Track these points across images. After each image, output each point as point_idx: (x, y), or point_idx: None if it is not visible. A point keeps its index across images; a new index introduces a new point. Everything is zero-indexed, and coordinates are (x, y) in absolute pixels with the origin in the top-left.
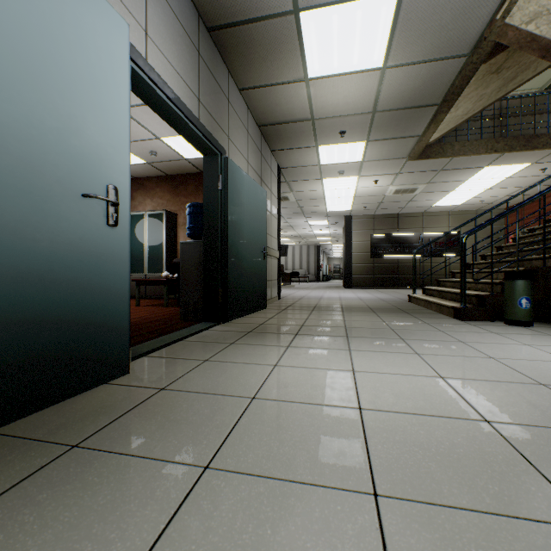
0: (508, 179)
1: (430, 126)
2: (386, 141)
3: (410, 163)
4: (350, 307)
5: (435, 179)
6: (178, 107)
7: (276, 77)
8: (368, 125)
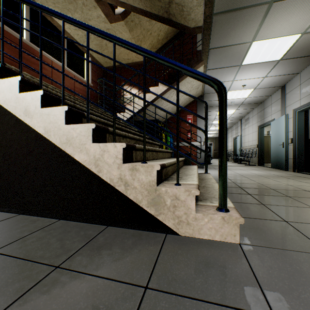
0: None
1: None
2: None
3: None
4: None
5: None
6: (307, 105)
7: None
8: None
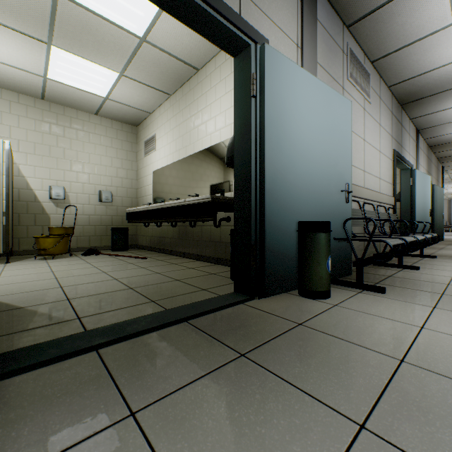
0: None
1: None
2: None
3: None
4: None
5: None
6: None
7: None
8: None
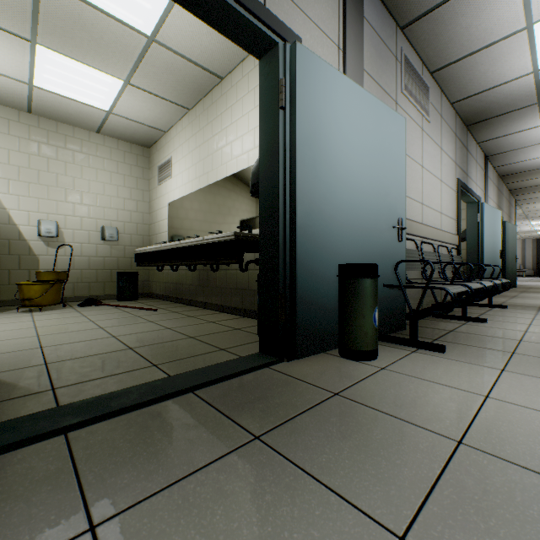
0: None
1: None
2: None
3: None
4: None
5: None
6: None
7: (530, 178)
8: None
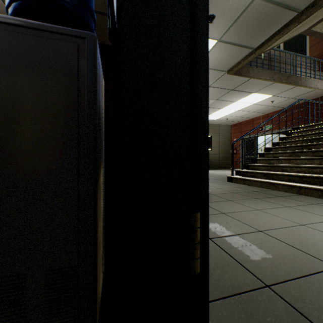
0: (252, 105)
1: (274, 36)
2: (230, 47)
3: (223, 77)
4: (219, 193)
5: (222, 97)
6: None
7: None
8: (237, 16)
